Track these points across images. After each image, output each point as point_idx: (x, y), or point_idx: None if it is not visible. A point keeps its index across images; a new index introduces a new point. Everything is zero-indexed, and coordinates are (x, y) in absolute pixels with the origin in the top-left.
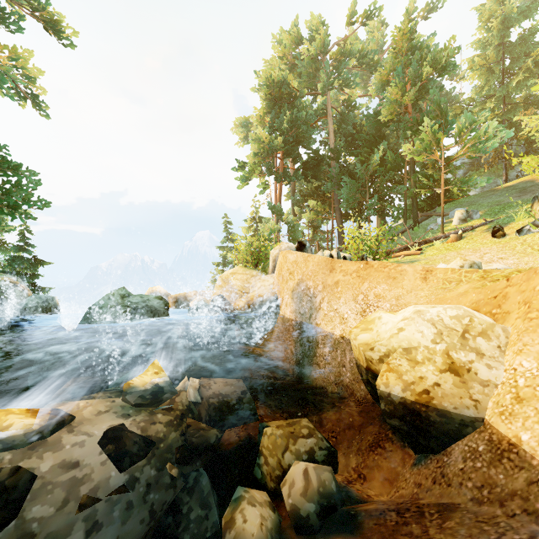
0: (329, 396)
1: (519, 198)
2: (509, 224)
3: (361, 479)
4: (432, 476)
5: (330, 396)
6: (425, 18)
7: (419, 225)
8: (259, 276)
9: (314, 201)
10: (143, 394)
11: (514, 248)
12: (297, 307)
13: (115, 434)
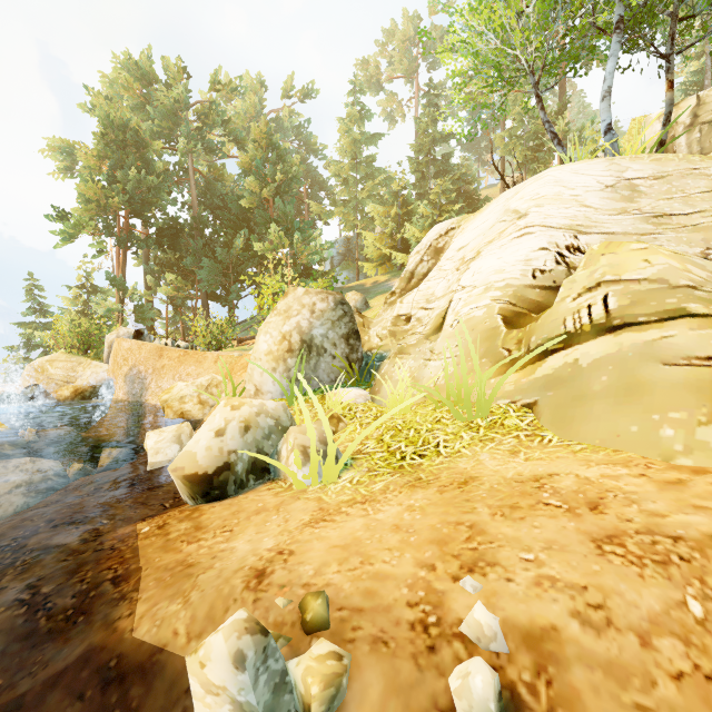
0: None
1: None
2: None
3: None
4: None
5: None
6: (302, 101)
7: None
8: (90, 363)
9: (173, 275)
10: None
11: None
12: (130, 389)
13: None
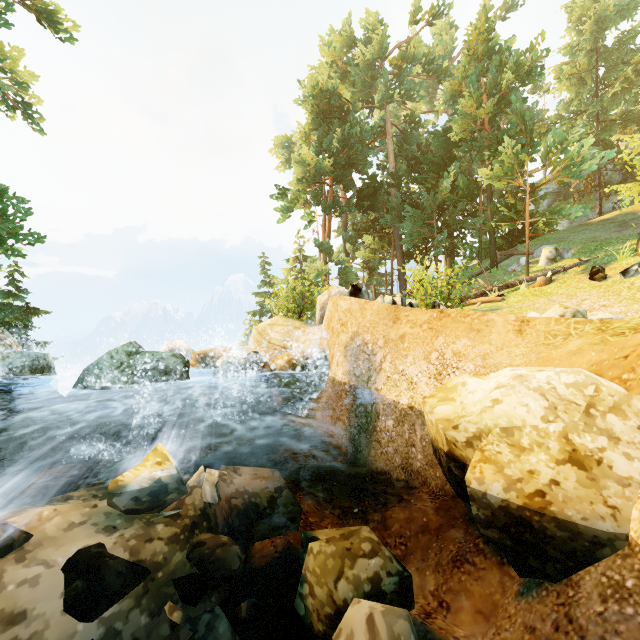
0: (394, 485)
1: (619, 233)
2: (610, 264)
3: (443, 609)
4: (552, 617)
5: (396, 485)
6: (503, 18)
7: (498, 266)
8: (304, 328)
9: (370, 237)
10: (138, 495)
11: (619, 294)
12: (352, 368)
13: (88, 563)
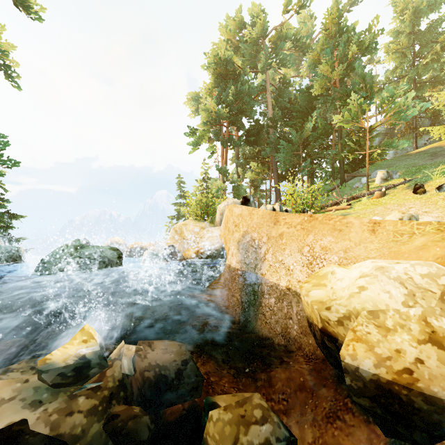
0: (276, 349)
1: (431, 160)
2: (427, 182)
3: None
4: None
5: (277, 349)
6: (348, 11)
7: (345, 184)
8: (208, 228)
9: (255, 164)
10: (63, 371)
11: (436, 203)
12: (243, 258)
13: (7, 443)
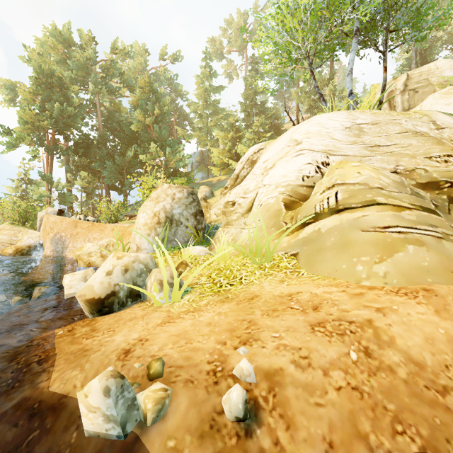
0: None
1: None
2: None
3: None
4: None
5: None
6: (172, 63)
7: None
8: (27, 231)
9: (86, 173)
10: None
11: None
12: (55, 248)
13: None
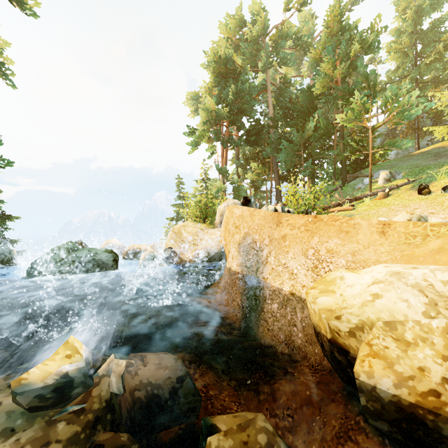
0: (280, 358)
1: (435, 161)
2: (432, 183)
3: None
4: None
5: (281, 358)
6: (349, 10)
7: (347, 185)
8: (207, 230)
9: (255, 164)
10: (41, 393)
11: (442, 204)
12: (244, 261)
13: None
